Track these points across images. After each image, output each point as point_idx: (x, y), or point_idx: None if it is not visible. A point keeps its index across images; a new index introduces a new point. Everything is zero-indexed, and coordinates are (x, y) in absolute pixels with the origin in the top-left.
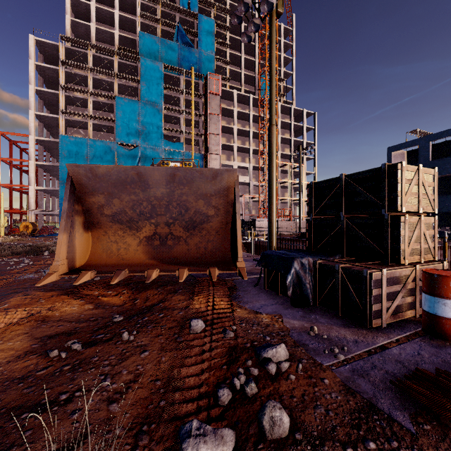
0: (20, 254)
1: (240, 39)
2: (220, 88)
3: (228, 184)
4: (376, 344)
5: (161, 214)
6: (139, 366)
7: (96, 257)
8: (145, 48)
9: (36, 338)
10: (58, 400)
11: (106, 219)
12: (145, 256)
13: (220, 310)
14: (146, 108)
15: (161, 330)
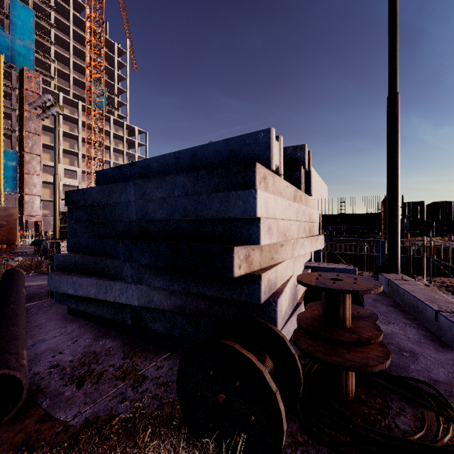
0: None
1: (69, 41)
2: (41, 88)
3: (13, 212)
4: None
5: None
6: None
7: None
8: None
9: None
10: None
11: None
12: None
13: (5, 256)
14: None
15: None
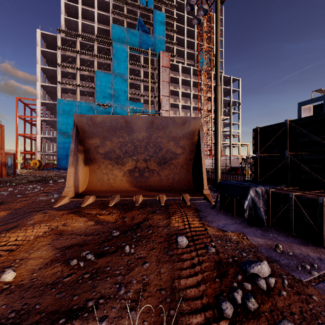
0: (33, 182)
1: (183, 27)
2: (169, 62)
3: (194, 129)
4: None
5: (140, 153)
6: (144, 276)
7: (92, 185)
8: (116, 36)
9: (57, 248)
10: (86, 307)
11: (100, 156)
12: (128, 185)
13: (195, 228)
14: (117, 78)
15: (153, 245)
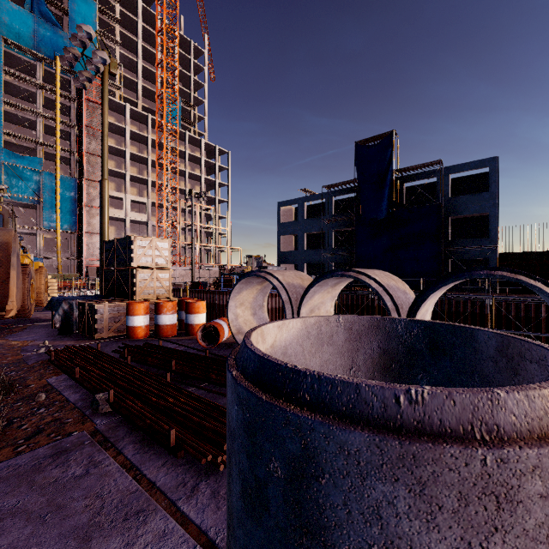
0: None
1: (137, 41)
2: None
3: (6, 240)
4: (80, 344)
5: None
6: None
7: None
8: None
9: None
10: None
11: None
12: None
13: None
14: None
15: None
